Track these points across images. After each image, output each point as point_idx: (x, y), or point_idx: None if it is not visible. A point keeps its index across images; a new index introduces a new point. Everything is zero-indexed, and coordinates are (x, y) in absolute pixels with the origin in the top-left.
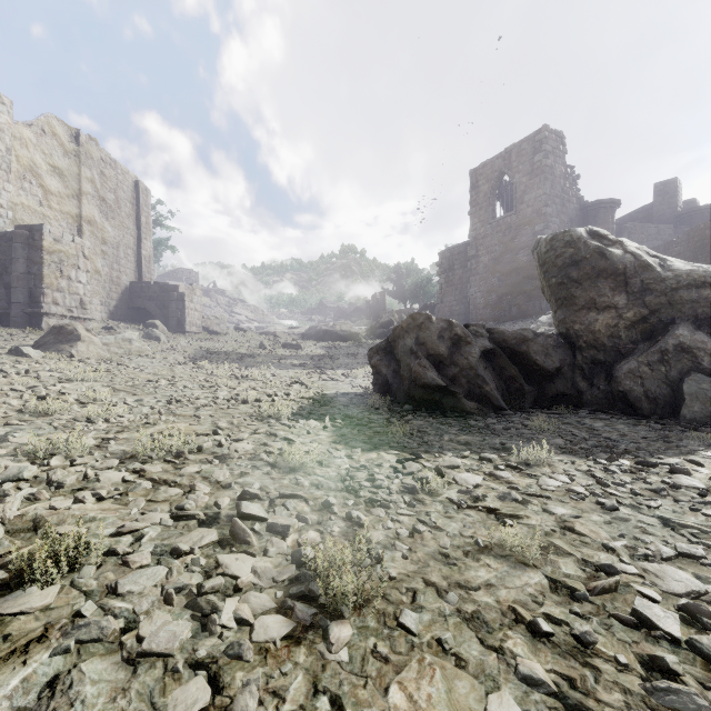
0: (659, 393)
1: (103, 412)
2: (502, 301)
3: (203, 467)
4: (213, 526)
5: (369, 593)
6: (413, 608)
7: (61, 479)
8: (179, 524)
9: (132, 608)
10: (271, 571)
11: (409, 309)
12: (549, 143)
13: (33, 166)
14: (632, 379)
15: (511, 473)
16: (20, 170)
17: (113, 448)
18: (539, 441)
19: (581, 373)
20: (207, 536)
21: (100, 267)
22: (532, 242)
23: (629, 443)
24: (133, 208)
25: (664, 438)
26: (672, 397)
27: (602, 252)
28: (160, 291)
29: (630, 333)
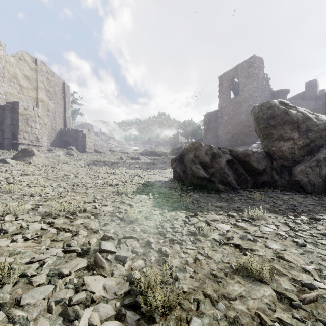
0: (316, 181)
1: (39, 191)
2: (234, 137)
3: (85, 220)
4: (85, 256)
5: (171, 303)
6: (198, 314)
7: (7, 228)
8: (66, 255)
9: (26, 316)
10: (114, 288)
11: (190, 141)
12: (256, 63)
13: (15, 74)
14: (302, 174)
15: (245, 224)
16: (9, 77)
17: (40, 210)
18: (257, 206)
19: (275, 171)
20: (80, 263)
21: (46, 122)
22: (248, 109)
23: (303, 207)
24: (62, 94)
25: (321, 204)
26: (323, 183)
27: (286, 112)
28: (74, 133)
29: (300, 152)
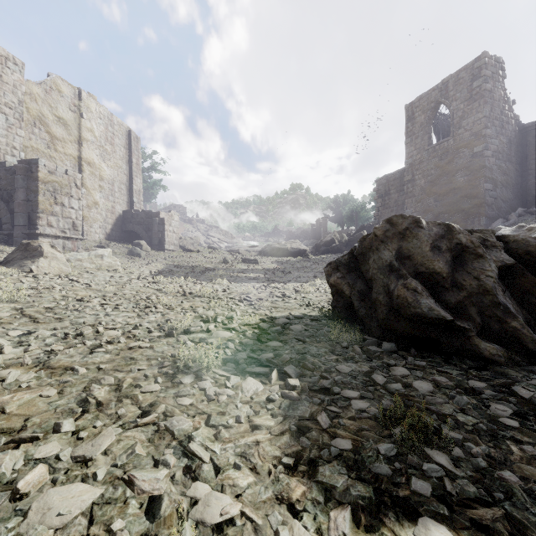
0: None
1: None
2: (439, 219)
3: None
4: None
5: None
6: None
7: None
8: None
9: None
10: None
11: (347, 230)
12: (488, 69)
13: (43, 116)
14: None
15: None
16: (31, 119)
17: None
18: None
19: None
20: None
21: (98, 198)
22: (471, 163)
23: None
24: (126, 152)
25: None
26: None
27: None
28: (146, 217)
29: None
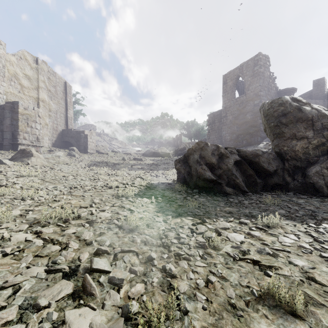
0: None
1: (32, 194)
2: (238, 138)
3: (79, 229)
4: (73, 277)
5: None
6: None
7: None
8: (49, 277)
9: None
10: None
11: (193, 142)
12: (262, 61)
13: (16, 74)
14: (318, 176)
15: (260, 233)
16: (9, 76)
17: (30, 216)
18: (270, 211)
19: (287, 173)
20: (64, 289)
21: (48, 122)
22: (253, 109)
23: (323, 213)
24: (64, 94)
25: None
26: None
27: (300, 108)
28: (76, 133)
29: (315, 152)
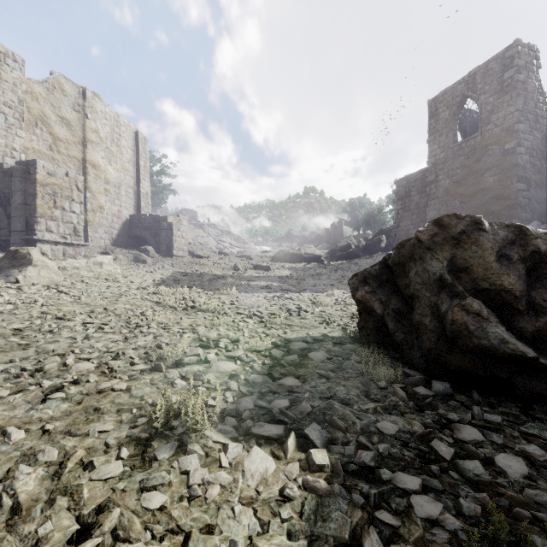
0: None
1: None
2: None
3: None
4: None
5: None
6: None
7: None
8: None
9: None
10: None
11: (364, 234)
12: (521, 58)
13: (45, 116)
14: None
15: None
16: (32, 119)
17: None
18: None
19: None
20: None
21: (104, 202)
22: (501, 161)
23: None
24: (134, 154)
25: None
26: None
27: None
28: (153, 222)
29: None
